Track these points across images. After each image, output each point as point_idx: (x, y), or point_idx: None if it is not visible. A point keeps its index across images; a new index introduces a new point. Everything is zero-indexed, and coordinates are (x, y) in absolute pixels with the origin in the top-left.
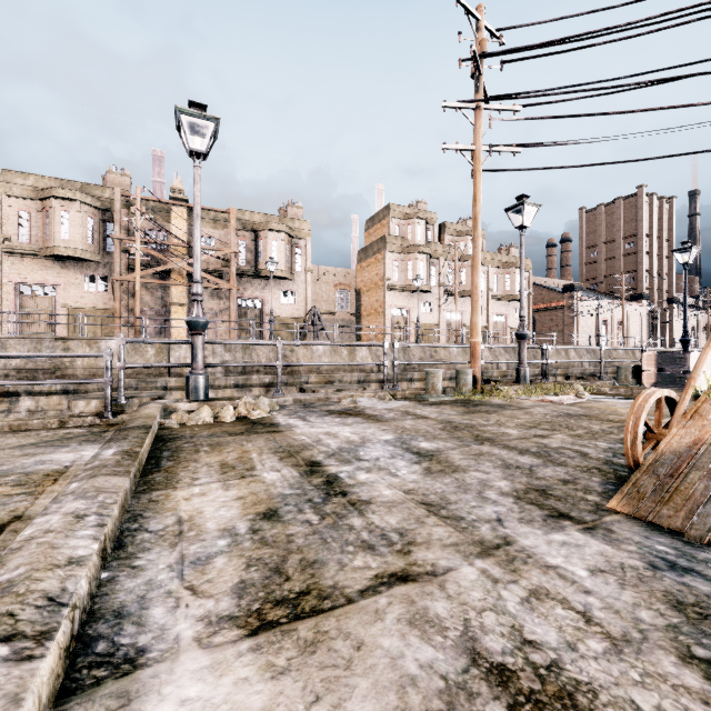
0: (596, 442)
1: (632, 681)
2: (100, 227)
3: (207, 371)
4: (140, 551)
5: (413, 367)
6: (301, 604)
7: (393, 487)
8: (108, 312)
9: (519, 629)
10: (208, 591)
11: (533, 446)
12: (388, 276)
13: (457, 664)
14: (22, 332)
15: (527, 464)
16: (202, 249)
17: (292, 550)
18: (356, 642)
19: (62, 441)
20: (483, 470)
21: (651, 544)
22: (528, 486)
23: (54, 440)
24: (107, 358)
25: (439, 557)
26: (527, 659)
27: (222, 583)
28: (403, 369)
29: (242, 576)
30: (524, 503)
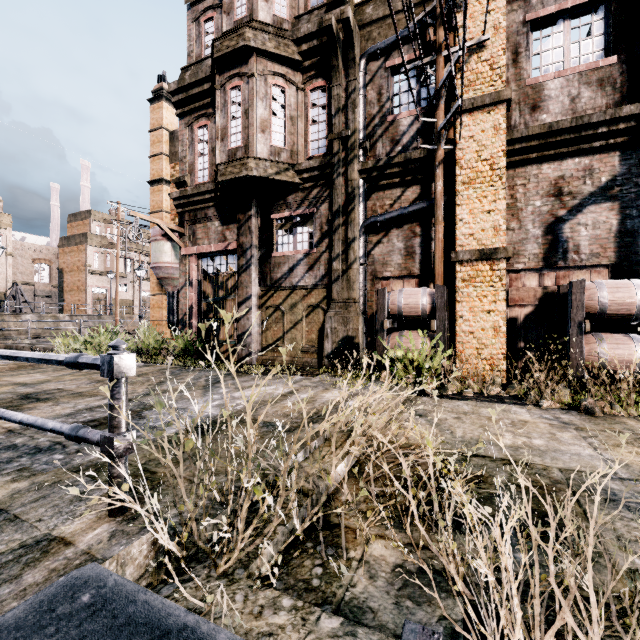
0: None
1: None
2: None
3: None
4: None
5: None
6: None
7: None
8: None
9: None
10: None
11: None
12: (89, 263)
13: None
14: None
15: None
16: None
17: None
18: None
19: None
20: None
21: None
22: None
23: None
24: None
25: None
26: None
27: None
28: None
29: None
30: None
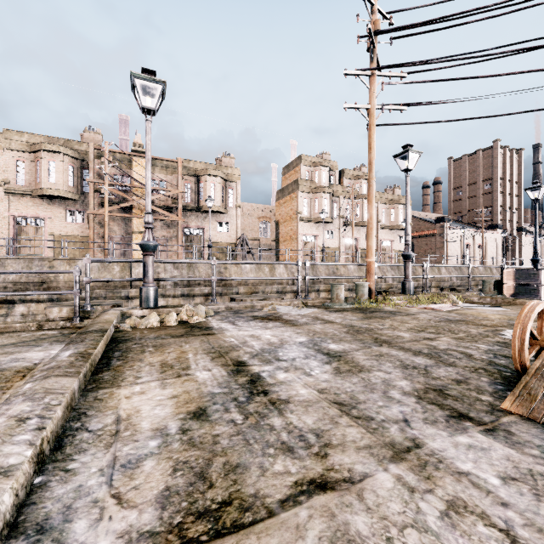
0: (476, 344)
1: None
2: (78, 173)
3: (160, 284)
4: (76, 452)
5: (320, 281)
6: (222, 518)
7: (308, 386)
8: (84, 239)
9: None
10: (133, 500)
11: (424, 347)
12: (300, 210)
13: None
14: (19, 254)
15: (422, 365)
16: (157, 190)
17: (217, 452)
18: None
19: (37, 341)
20: (385, 370)
21: None
22: (426, 385)
23: (31, 340)
24: (75, 274)
25: (354, 461)
26: None
27: (148, 491)
28: (312, 282)
29: (168, 481)
30: (426, 403)
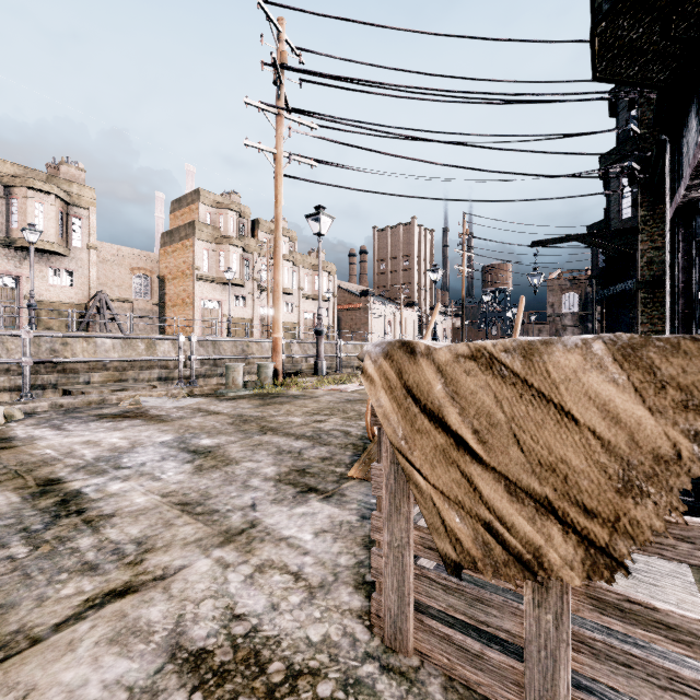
0: (360, 422)
1: (314, 620)
2: None
3: None
4: None
5: (224, 361)
6: None
7: (151, 492)
8: None
9: (232, 607)
10: None
11: (310, 430)
12: (197, 265)
13: (151, 668)
14: None
15: (298, 448)
16: None
17: None
18: (23, 691)
19: None
20: (257, 459)
21: (368, 500)
22: (292, 468)
23: None
24: None
25: (176, 557)
26: (229, 634)
27: None
28: (213, 364)
29: None
30: (283, 485)
